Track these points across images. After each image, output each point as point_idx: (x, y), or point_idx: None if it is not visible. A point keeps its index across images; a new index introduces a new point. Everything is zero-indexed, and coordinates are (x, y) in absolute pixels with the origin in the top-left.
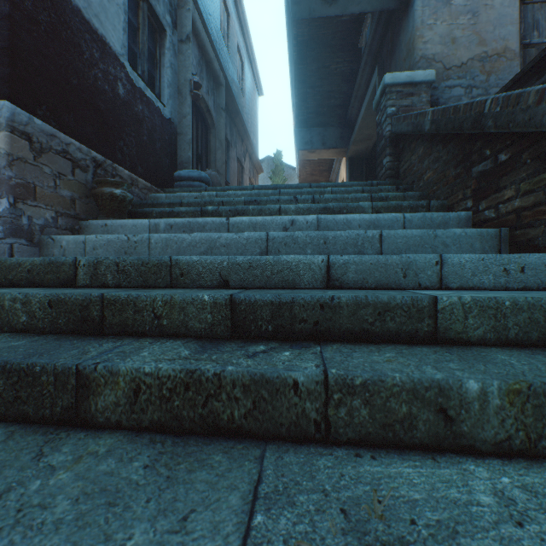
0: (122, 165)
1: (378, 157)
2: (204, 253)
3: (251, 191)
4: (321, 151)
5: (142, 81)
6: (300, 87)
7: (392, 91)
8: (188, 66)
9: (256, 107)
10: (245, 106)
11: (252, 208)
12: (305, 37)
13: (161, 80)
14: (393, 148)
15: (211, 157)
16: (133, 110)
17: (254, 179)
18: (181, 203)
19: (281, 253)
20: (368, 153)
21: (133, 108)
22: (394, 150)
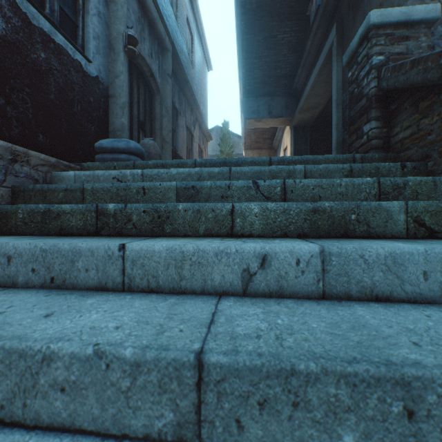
0: (2, 132)
1: (352, 122)
2: (2, 405)
3: (189, 169)
4: (267, 120)
5: (45, 20)
6: (248, 57)
7: (380, 34)
8: (122, 17)
9: (205, 81)
10: (194, 77)
11: (182, 208)
12: (253, 5)
13: (85, 30)
14: (381, 109)
15: (156, 124)
16: (27, 56)
17: (204, 146)
18: (82, 189)
19: (248, 434)
20: (313, 121)
21: (27, 54)
22: (382, 112)
